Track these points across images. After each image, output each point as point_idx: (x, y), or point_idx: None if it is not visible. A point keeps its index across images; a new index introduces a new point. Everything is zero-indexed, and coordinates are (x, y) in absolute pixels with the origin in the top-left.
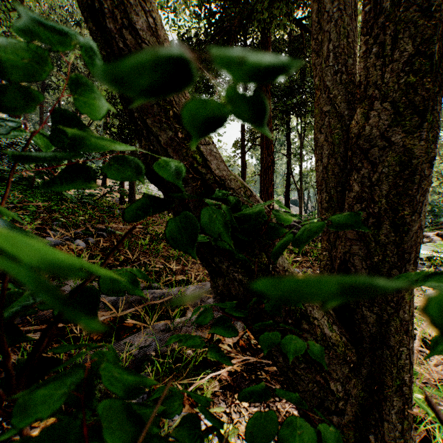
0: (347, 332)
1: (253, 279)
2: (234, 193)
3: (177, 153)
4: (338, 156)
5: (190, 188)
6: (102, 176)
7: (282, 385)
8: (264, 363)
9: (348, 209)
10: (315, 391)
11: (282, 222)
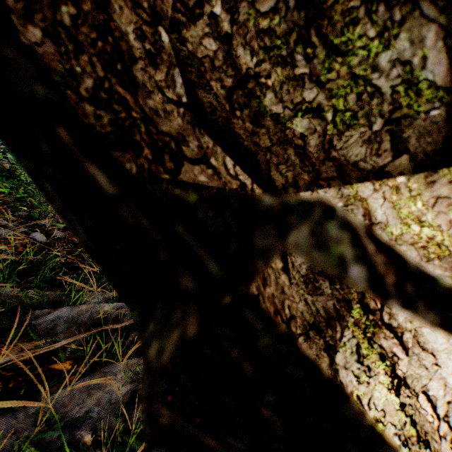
0: None
1: None
2: None
3: None
4: None
5: None
6: None
7: None
8: None
9: None
10: None
11: None
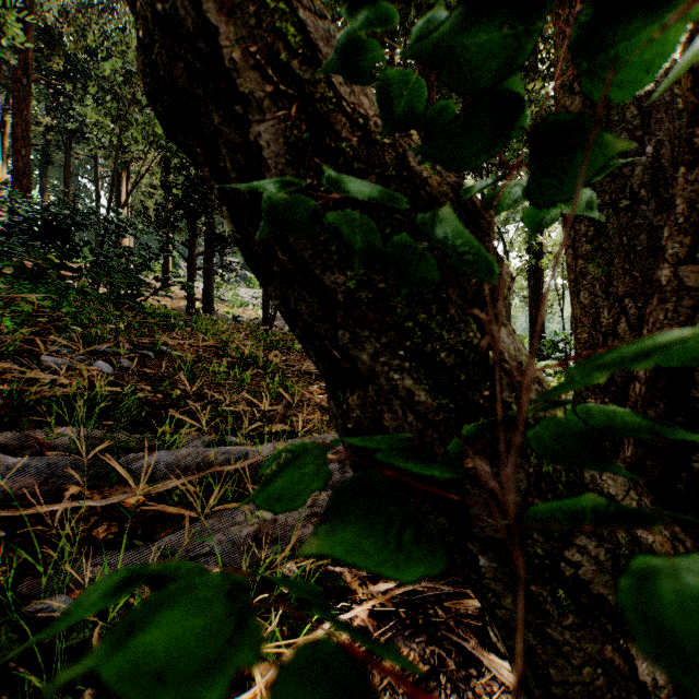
0: (683, 533)
1: (443, 391)
2: (394, 143)
3: (230, 17)
4: (622, 129)
5: (268, 126)
6: (162, 274)
7: (480, 639)
8: (441, 589)
9: (687, 213)
10: (598, 685)
11: (609, 98)
